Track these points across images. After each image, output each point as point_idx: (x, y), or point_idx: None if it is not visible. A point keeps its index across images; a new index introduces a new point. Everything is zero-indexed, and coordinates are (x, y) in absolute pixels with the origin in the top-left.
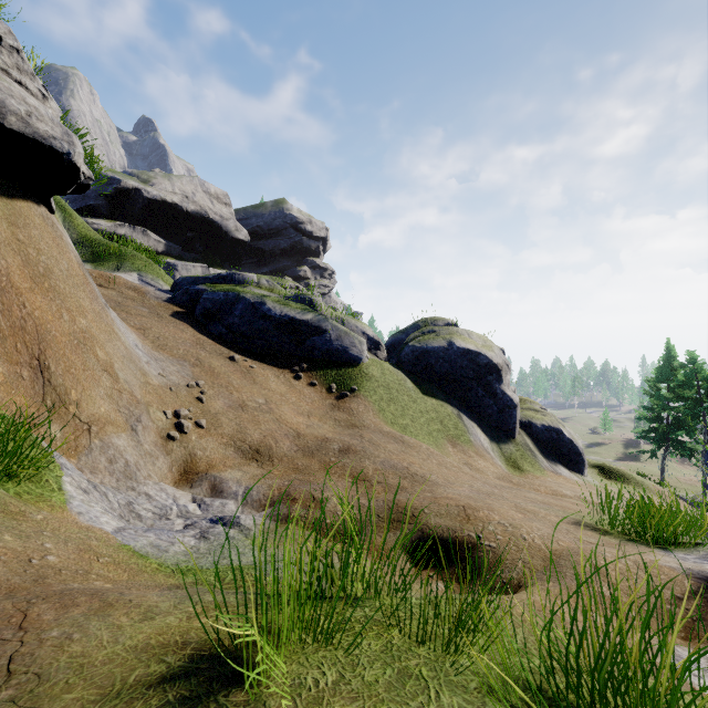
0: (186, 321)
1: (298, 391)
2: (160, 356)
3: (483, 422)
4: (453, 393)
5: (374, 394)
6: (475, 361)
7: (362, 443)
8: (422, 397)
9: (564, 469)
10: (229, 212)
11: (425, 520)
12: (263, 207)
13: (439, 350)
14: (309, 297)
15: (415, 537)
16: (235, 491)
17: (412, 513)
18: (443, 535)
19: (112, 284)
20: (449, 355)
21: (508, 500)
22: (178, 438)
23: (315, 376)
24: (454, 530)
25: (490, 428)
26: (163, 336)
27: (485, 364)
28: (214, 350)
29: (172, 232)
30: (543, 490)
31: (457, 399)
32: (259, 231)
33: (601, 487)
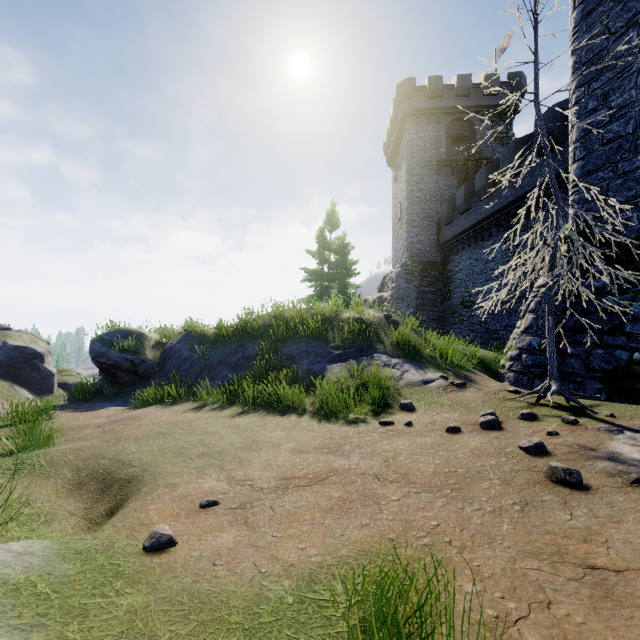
0: None
1: None
2: None
3: (31, 386)
4: (7, 372)
5: None
6: (24, 352)
7: None
8: None
9: None
10: None
11: None
12: None
13: None
14: None
15: None
16: None
17: None
18: None
19: None
20: (4, 350)
21: None
22: None
23: None
24: None
25: (36, 389)
26: None
27: (32, 353)
28: None
29: None
30: None
31: (10, 376)
32: None
33: None
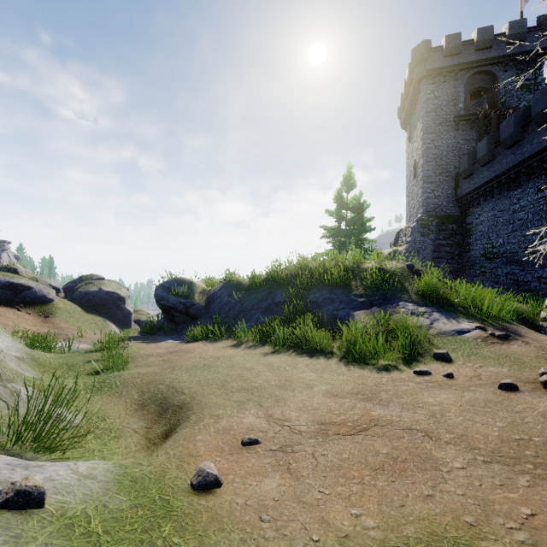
0: None
1: (23, 317)
2: None
3: (117, 322)
4: (102, 311)
5: (63, 315)
6: (113, 296)
7: (65, 332)
8: (86, 314)
9: None
10: None
11: None
12: None
13: (95, 292)
14: (14, 267)
15: None
16: None
17: None
18: None
19: None
20: (100, 294)
21: None
22: None
23: (29, 310)
24: None
25: (120, 324)
26: None
27: (117, 297)
28: None
29: None
30: None
31: (104, 313)
32: None
33: None
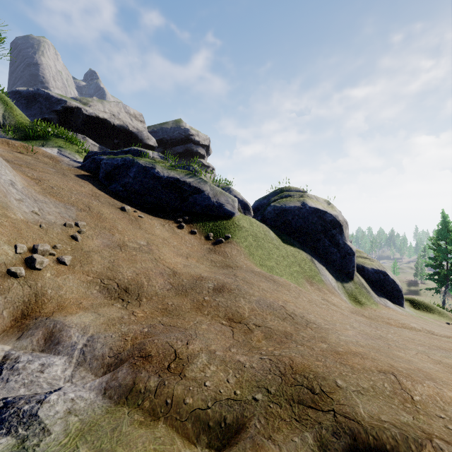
0: (88, 180)
1: (180, 237)
2: (45, 199)
3: (329, 265)
4: (305, 243)
5: (245, 241)
6: (322, 218)
7: (236, 281)
8: (282, 245)
9: (390, 303)
10: (143, 127)
11: (348, 407)
12: (167, 124)
13: (295, 208)
14: (192, 167)
15: (342, 449)
16: (73, 343)
17: (319, 387)
18: (397, 451)
19: (31, 153)
20: (303, 213)
21: (411, 348)
22: (23, 275)
23: (196, 226)
24: (417, 440)
25: (335, 271)
26: (58, 187)
27: (330, 220)
28: (107, 201)
29: (103, 139)
30: (394, 323)
31: (309, 248)
32: (163, 140)
33: (418, 316)
